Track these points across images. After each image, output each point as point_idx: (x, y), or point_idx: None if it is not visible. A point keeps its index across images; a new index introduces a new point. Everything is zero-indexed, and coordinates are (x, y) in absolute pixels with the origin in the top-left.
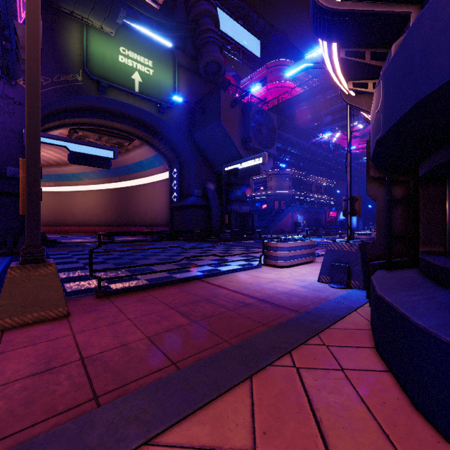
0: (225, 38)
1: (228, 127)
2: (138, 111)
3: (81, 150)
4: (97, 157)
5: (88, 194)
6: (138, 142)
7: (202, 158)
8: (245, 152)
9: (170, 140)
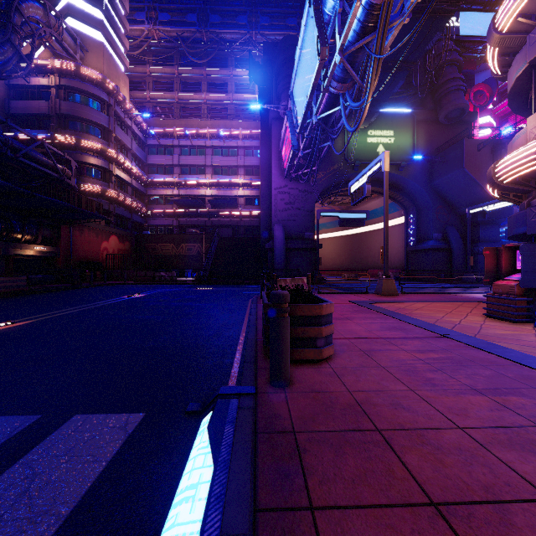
0: (473, 40)
1: (473, 172)
2: (380, 174)
3: (345, 217)
4: (355, 220)
5: (325, 241)
6: (375, 194)
7: (441, 202)
8: None
9: (407, 190)
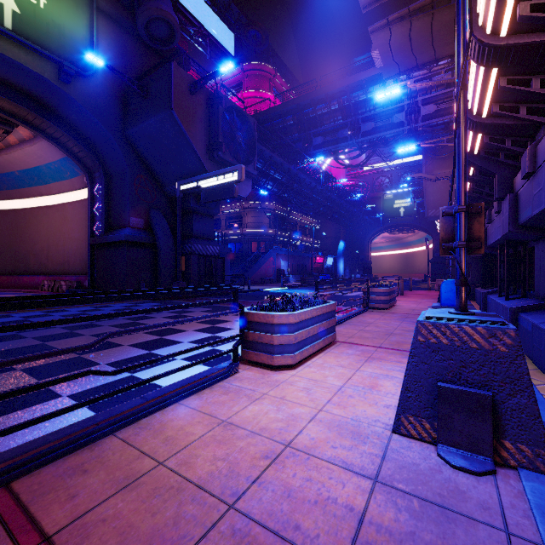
0: (185, 15)
1: (185, 122)
2: (14, 68)
3: None
4: None
5: None
6: (28, 132)
7: (144, 169)
8: (212, 166)
9: (87, 133)
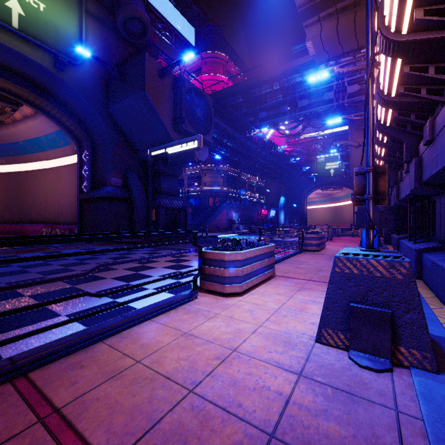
0: (155, 14)
1: (155, 101)
2: (20, 59)
3: None
4: None
5: None
6: (30, 110)
7: (122, 139)
8: (177, 136)
9: (77, 110)
